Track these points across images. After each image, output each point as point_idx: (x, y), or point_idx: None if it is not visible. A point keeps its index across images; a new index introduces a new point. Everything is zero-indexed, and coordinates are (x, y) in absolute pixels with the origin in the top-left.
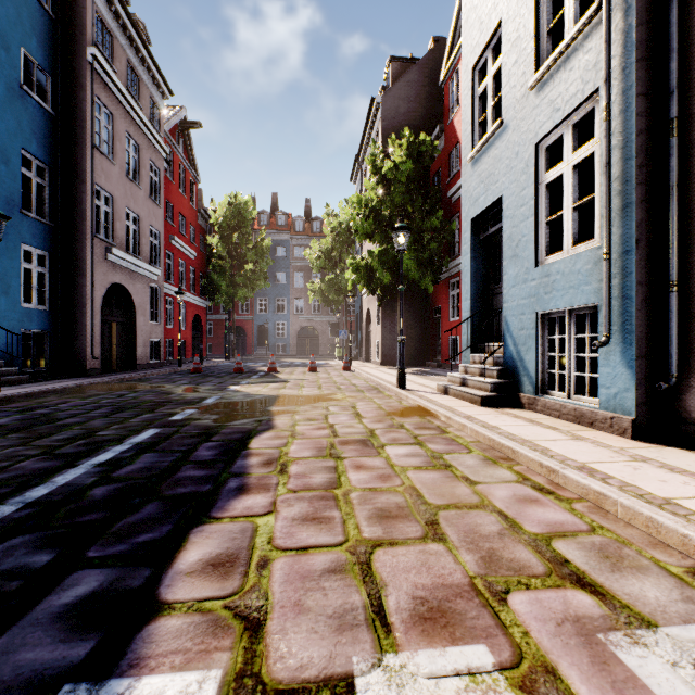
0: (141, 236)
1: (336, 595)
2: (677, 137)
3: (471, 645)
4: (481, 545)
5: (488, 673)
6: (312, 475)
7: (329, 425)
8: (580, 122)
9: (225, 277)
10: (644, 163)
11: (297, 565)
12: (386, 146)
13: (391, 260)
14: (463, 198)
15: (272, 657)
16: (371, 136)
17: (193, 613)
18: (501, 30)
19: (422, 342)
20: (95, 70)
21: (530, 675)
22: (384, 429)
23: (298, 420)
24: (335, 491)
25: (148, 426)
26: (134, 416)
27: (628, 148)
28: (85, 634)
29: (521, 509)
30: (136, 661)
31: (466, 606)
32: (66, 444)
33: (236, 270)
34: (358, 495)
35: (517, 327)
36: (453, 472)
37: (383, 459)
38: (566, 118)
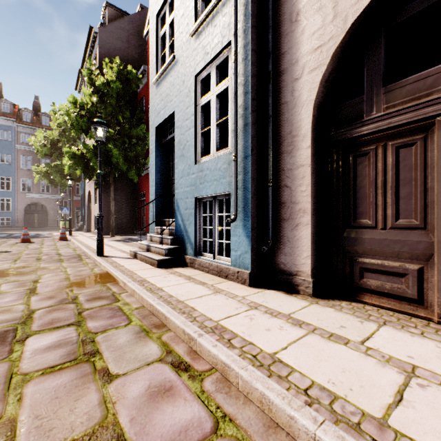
0: None
1: None
2: (272, 85)
3: None
4: None
5: None
6: None
7: None
8: (221, 65)
9: None
10: (255, 98)
11: None
12: (102, 67)
13: (104, 153)
14: (150, 110)
15: None
16: (92, 57)
17: None
18: None
19: (132, 217)
20: None
21: None
22: (50, 307)
23: None
24: None
25: None
26: None
27: (247, 85)
28: None
29: (149, 417)
30: None
31: None
32: None
33: None
34: None
35: (184, 207)
36: (93, 365)
37: (7, 366)
38: (212, 61)
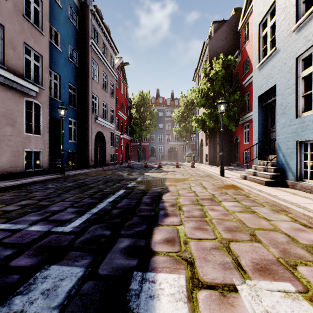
0: (107, 112)
1: (218, 257)
2: None
3: (283, 282)
4: (279, 246)
5: (293, 293)
6: (193, 211)
7: (193, 191)
8: None
9: (138, 127)
10: None
11: (199, 244)
12: (210, 63)
13: (214, 116)
14: (253, 86)
15: (201, 274)
16: (203, 59)
17: (166, 256)
18: (275, 4)
19: (229, 154)
20: (92, 48)
21: None
22: (219, 194)
23: (178, 189)
24: (205, 218)
25: (120, 188)
26: (113, 184)
27: None
28: (133, 257)
29: (296, 233)
30: (153, 268)
31: (277, 268)
32: (95, 194)
33: (141, 123)
34: (216, 221)
35: (285, 148)
36: (257, 215)
37: (222, 207)
38: None
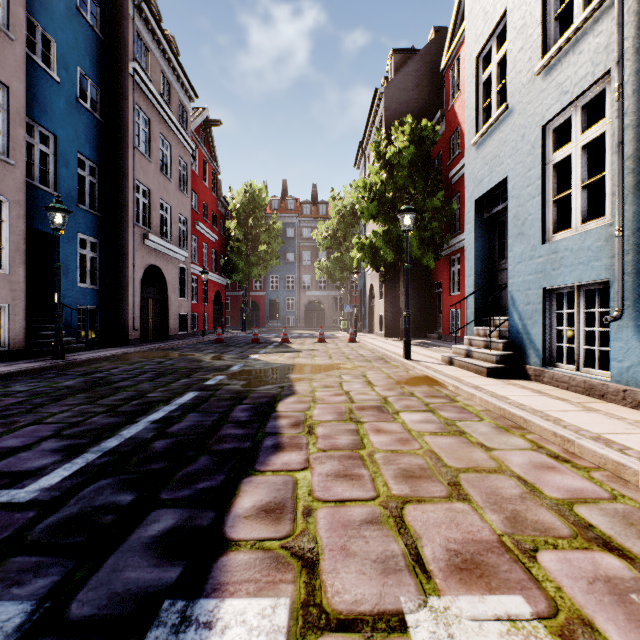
0: (172, 223)
1: (376, 543)
2: None
3: (508, 595)
4: (504, 507)
5: (527, 621)
6: (337, 436)
7: (345, 391)
8: (589, 103)
9: (241, 257)
10: None
11: (337, 515)
12: (388, 132)
13: (394, 239)
14: (467, 179)
15: (329, 591)
16: (375, 124)
17: (256, 550)
18: (506, 19)
19: (423, 315)
20: (135, 81)
21: (568, 626)
22: (396, 397)
23: (315, 387)
24: (360, 452)
25: (187, 389)
26: (174, 380)
27: None
28: (172, 561)
29: (539, 475)
30: (217, 586)
31: (498, 560)
32: (124, 404)
33: (250, 251)
34: (382, 456)
35: (523, 302)
36: (468, 439)
37: (400, 425)
38: (574, 100)
